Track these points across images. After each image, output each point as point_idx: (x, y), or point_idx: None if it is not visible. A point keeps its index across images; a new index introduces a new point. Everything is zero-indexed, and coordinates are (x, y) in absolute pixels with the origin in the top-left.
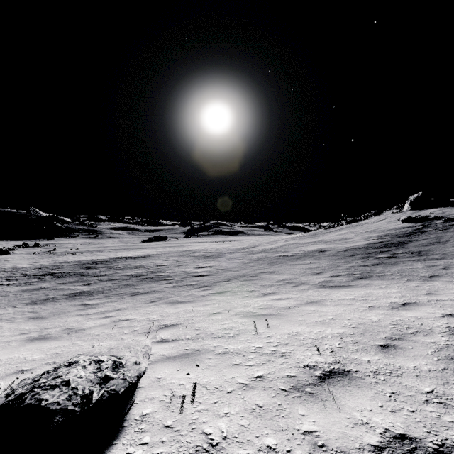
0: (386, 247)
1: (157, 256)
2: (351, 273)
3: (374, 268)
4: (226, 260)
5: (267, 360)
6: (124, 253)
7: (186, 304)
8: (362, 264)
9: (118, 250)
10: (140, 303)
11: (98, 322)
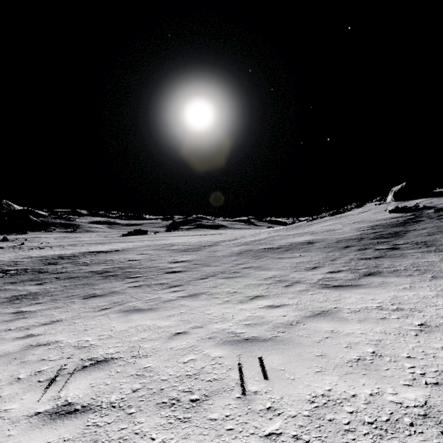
0: (383, 238)
1: (131, 250)
2: (354, 268)
3: (380, 261)
4: (205, 254)
5: None
6: (97, 247)
7: (145, 314)
8: (363, 257)
9: (92, 244)
10: (87, 311)
11: (3, 348)
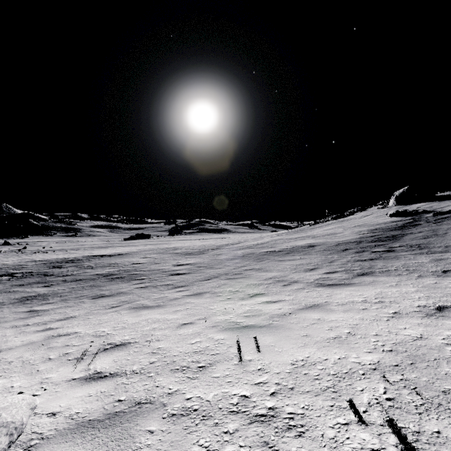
0: (381, 241)
1: (135, 254)
2: (349, 269)
3: (374, 263)
4: (209, 257)
5: (262, 443)
6: (100, 251)
7: (153, 310)
8: (359, 259)
9: (95, 248)
10: (98, 308)
11: (27, 338)
